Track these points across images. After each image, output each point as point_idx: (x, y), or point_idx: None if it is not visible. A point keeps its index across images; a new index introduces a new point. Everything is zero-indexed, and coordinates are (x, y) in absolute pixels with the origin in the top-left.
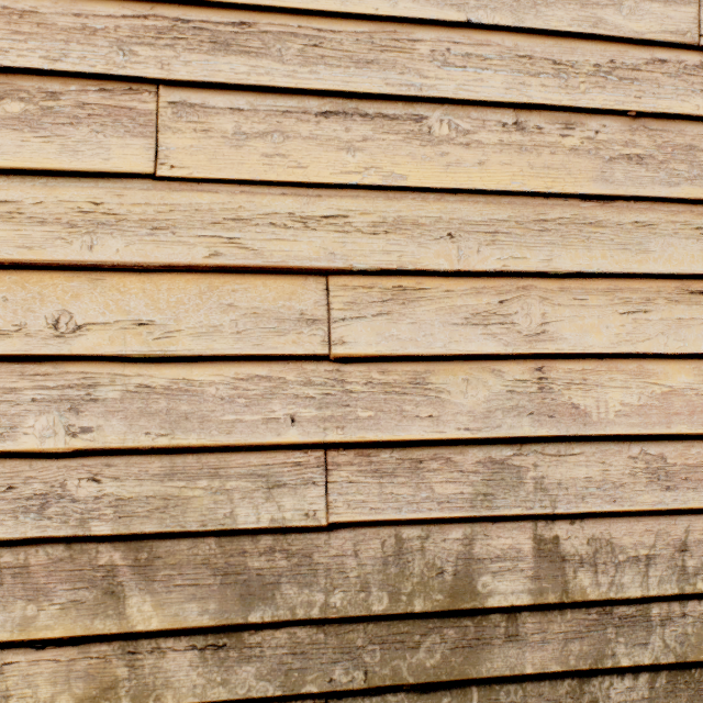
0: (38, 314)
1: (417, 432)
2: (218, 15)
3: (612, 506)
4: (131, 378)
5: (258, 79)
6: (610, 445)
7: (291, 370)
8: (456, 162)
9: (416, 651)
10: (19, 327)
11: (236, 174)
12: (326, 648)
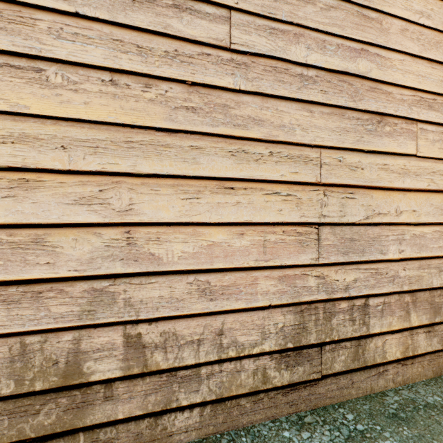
0: None
1: (38, 273)
2: None
3: (176, 312)
4: None
5: None
6: (175, 276)
7: None
8: (68, 100)
9: (37, 416)
10: None
11: None
12: None
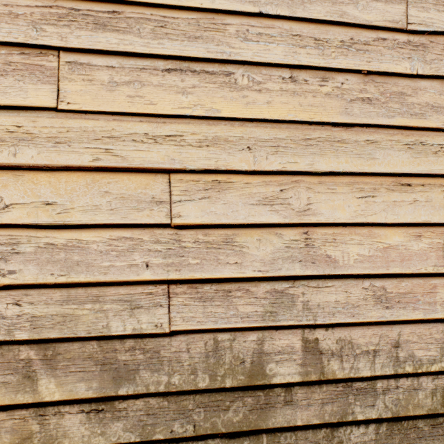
0: None
1: (228, 273)
2: (98, 6)
3: (352, 319)
4: (41, 239)
5: (125, 48)
6: (350, 280)
7: (146, 234)
8: (252, 101)
9: (227, 412)
10: None
11: (110, 108)
12: (169, 411)
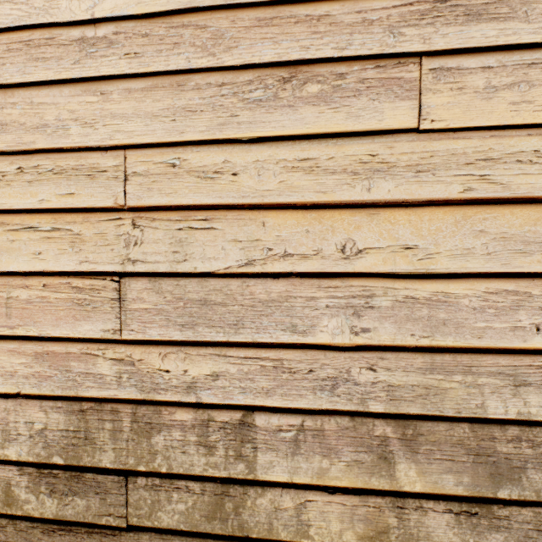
0: (330, 242)
1: None
2: None
3: None
4: (399, 291)
5: (505, 40)
6: None
7: (536, 286)
8: None
9: None
10: (316, 252)
11: (486, 121)
12: None
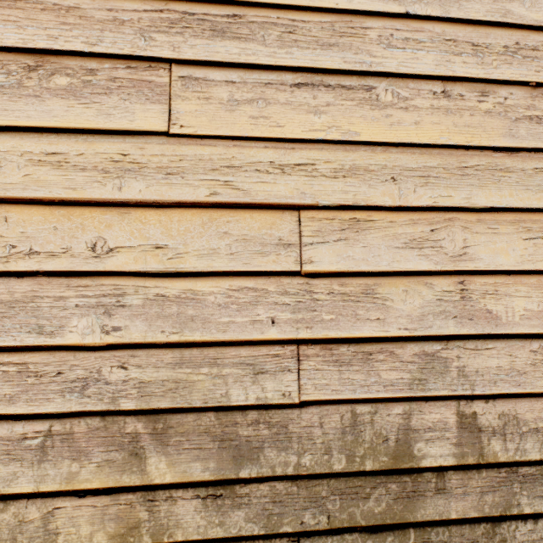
0: (80, 240)
1: (368, 331)
2: (216, 9)
3: (517, 389)
4: (150, 289)
5: (247, 58)
6: (515, 341)
7: (272, 283)
8: (397, 122)
9: (367, 501)
10: (65, 250)
11: (230, 131)
12: (298, 498)
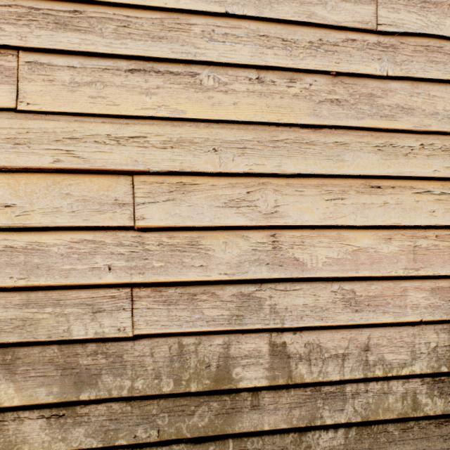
0: None
1: (193, 276)
2: (59, 6)
3: (320, 323)
4: None
5: (86, 47)
6: (319, 284)
7: (109, 236)
8: (218, 102)
9: (192, 417)
10: None
11: (72, 109)
12: (132, 416)
